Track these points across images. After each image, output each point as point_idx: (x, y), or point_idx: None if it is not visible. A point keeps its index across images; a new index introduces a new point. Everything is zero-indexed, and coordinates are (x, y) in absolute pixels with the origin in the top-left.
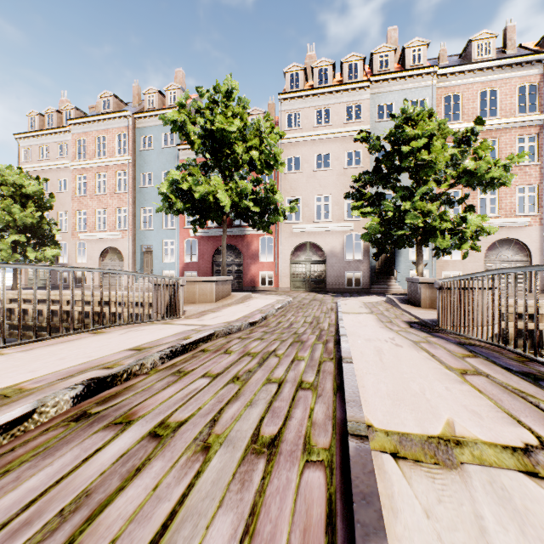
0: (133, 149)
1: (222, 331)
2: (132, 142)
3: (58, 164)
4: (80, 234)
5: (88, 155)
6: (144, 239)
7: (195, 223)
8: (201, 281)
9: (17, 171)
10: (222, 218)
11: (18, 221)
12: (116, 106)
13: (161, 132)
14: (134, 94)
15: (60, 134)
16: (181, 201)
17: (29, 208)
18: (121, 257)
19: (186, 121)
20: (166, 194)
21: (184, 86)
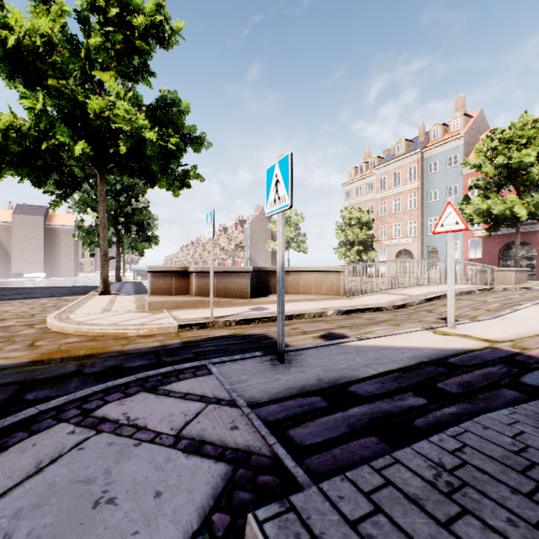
0: (421, 175)
1: (532, 288)
2: (420, 171)
3: (367, 197)
4: (381, 241)
5: (387, 187)
6: (430, 242)
7: (489, 229)
8: (502, 270)
9: (358, 210)
10: (516, 224)
11: (358, 238)
12: (406, 147)
13: (445, 156)
14: (420, 133)
15: (368, 177)
16: (479, 216)
17: (363, 230)
18: (411, 256)
19: (484, 161)
20: (466, 213)
21: (463, 107)
